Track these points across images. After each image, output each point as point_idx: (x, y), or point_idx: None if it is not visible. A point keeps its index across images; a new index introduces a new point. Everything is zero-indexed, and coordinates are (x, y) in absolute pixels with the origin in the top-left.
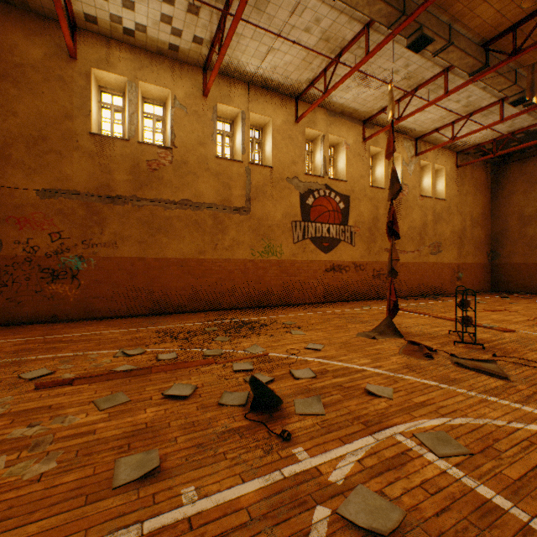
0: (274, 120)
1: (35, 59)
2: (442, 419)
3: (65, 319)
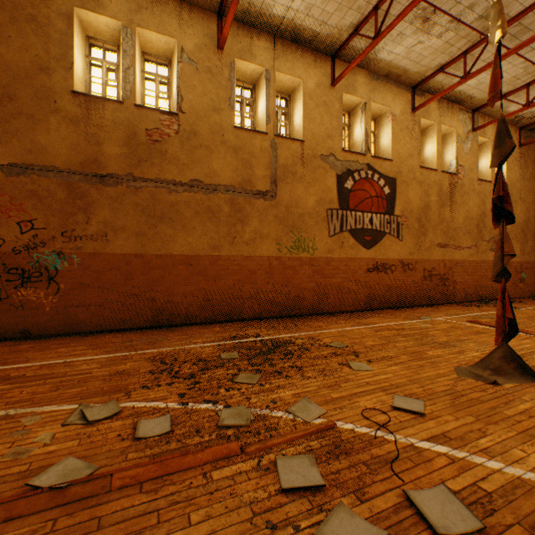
0: (306, 82)
1: None
2: None
3: (39, 334)
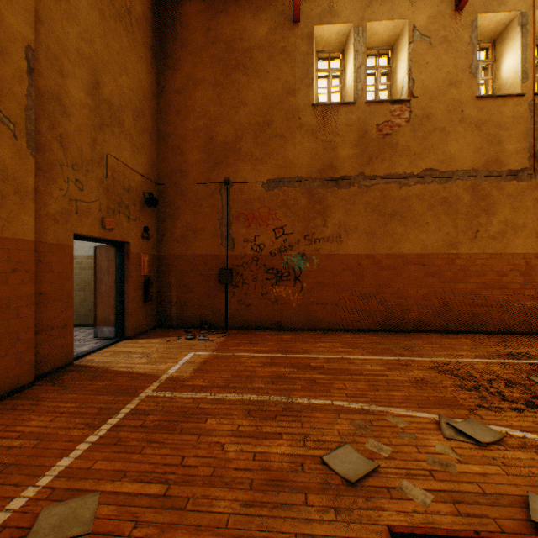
0: None
1: (260, 37)
2: None
3: (287, 327)
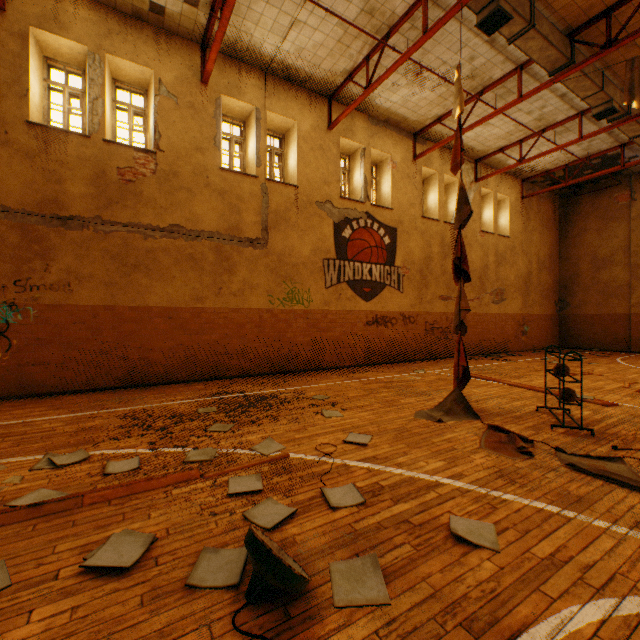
0: (300, 124)
1: None
2: (602, 602)
3: None
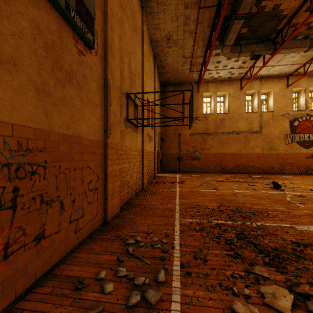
0: (274, 90)
1: (188, 96)
2: None
3: (196, 172)
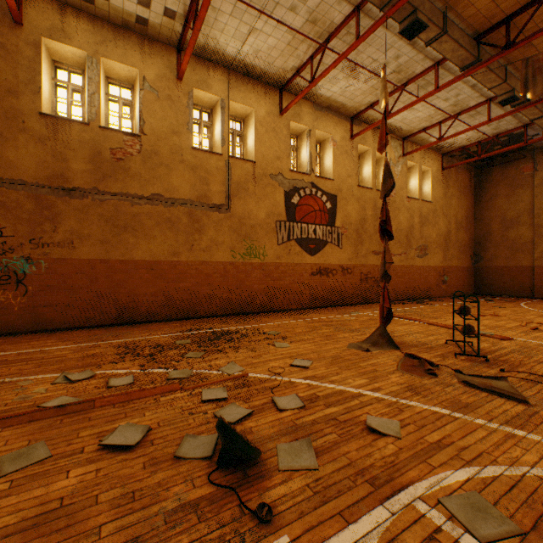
0: (257, 111)
1: None
2: (469, 469)
3: (8, 332)
